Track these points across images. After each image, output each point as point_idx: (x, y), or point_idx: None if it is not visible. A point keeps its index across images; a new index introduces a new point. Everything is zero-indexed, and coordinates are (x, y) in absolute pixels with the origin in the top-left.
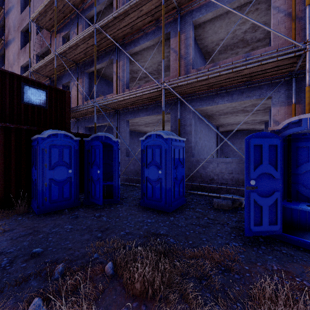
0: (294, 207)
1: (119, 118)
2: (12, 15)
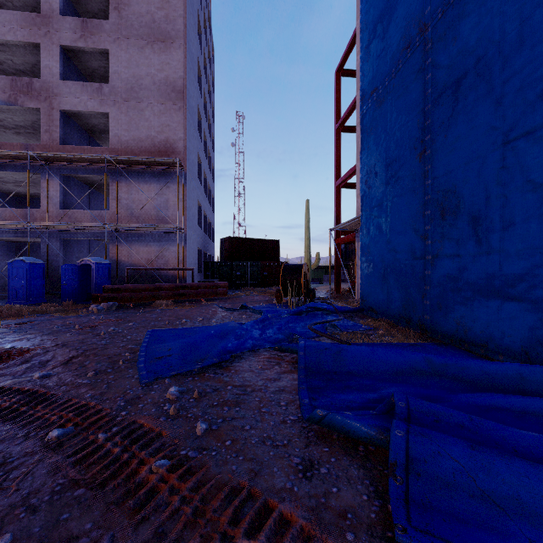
0: (90, 292)
1: None
2: None
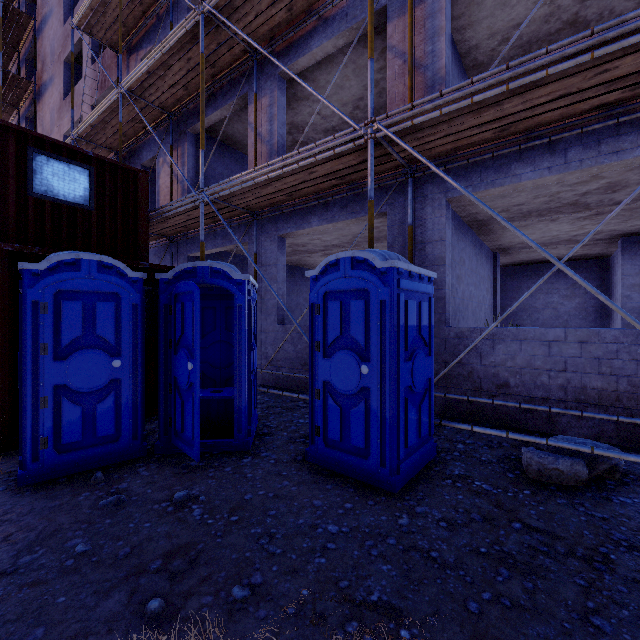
0: None
1: (262, 232)
2: (49, 31)
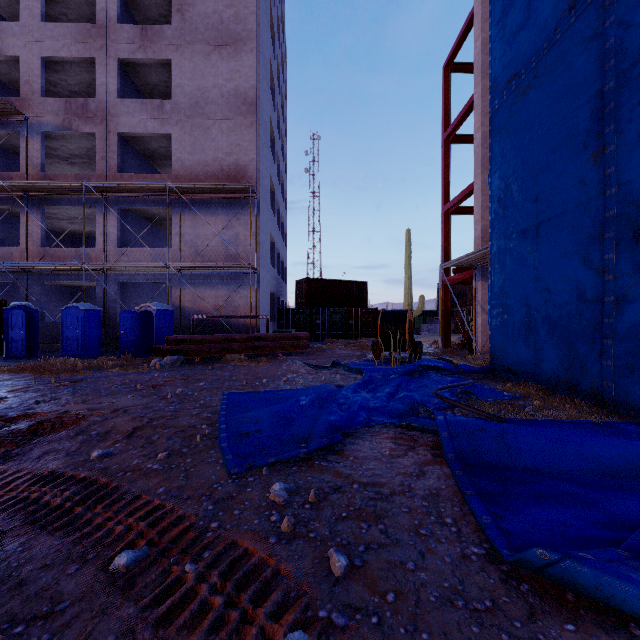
0: (151, 344)
1: (31, 278)
2: None
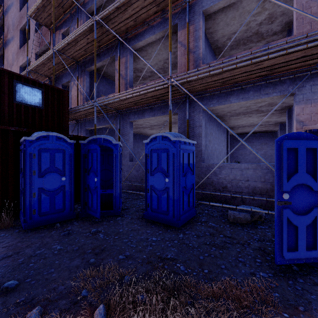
0: None
1: (122, 119)
2: (11, 13)
